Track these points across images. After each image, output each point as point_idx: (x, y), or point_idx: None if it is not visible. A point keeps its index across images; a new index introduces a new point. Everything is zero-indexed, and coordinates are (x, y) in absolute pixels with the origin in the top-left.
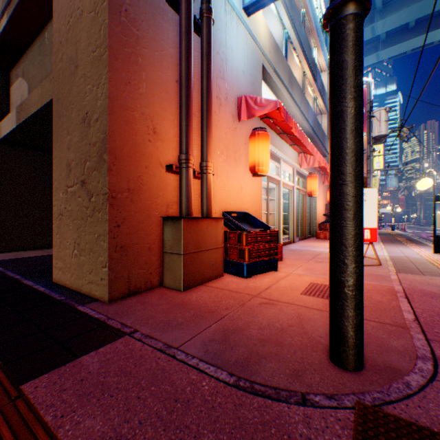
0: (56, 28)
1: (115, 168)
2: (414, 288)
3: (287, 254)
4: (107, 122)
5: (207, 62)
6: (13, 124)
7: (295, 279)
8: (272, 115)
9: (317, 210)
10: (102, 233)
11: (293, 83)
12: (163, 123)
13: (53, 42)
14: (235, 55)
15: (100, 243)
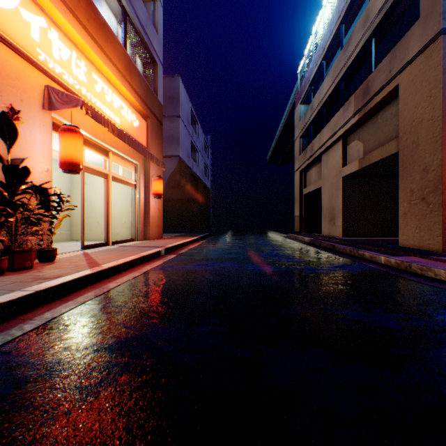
0: (400, 126)
1: (444, 191)
2: None
3: None
4: (440, 171)
5: None
6: (354, 168)
7: None
8: None
9: None
10: (435, 221)
11: None
12: None
13: (383, 121)
14: None
15: (434, 226)
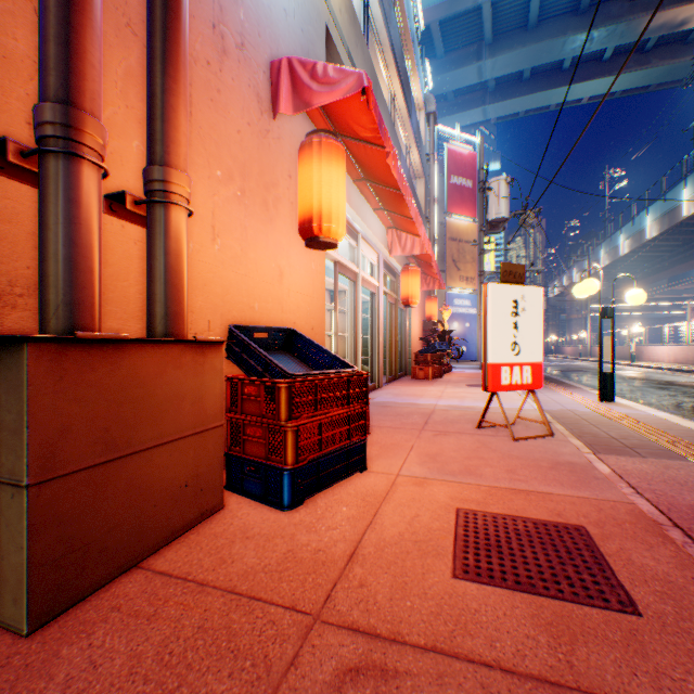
0: None
1: None
2: (677, 504)
3: (376, 416)
4: None
5: None
6: None
7: (417, 499)
8: (349, 120)
9: (413, 330)
10: None
11: (380, 100)
12: None
13: None
14: None
15: None
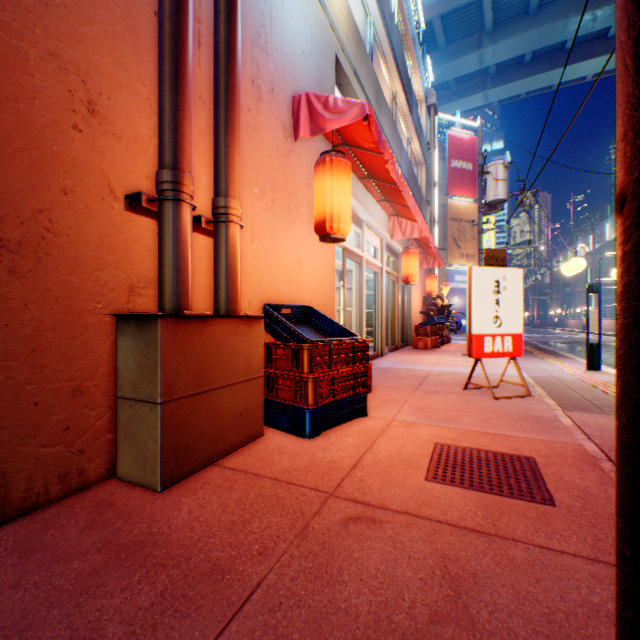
0: None
1: None
2: None
3: (377, 378)
4: None
5: None
6: None
7: (405, 436)
8: (355, 136)
9: (414, 305)
10: None
11: (382, 104)
12: (120, 96)
13: None
14: (289, 16)
15: None
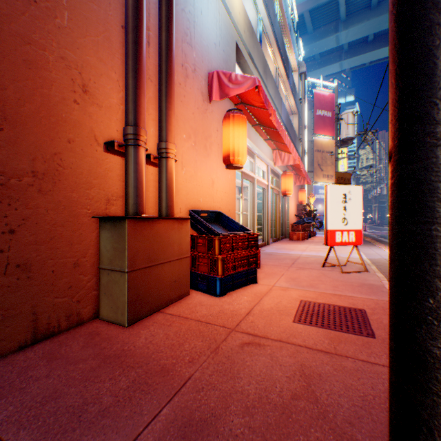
0: None
1: (5, 134)
2: None
3: (264, 259)
4: None
5: (168, 8)
6: None
7: (281, 295)
8: (249, 98)
9: (290, 210)
10: None
11: (268, 74)
12: (101, 81)
13: None
14: (205, 21)
15: None
